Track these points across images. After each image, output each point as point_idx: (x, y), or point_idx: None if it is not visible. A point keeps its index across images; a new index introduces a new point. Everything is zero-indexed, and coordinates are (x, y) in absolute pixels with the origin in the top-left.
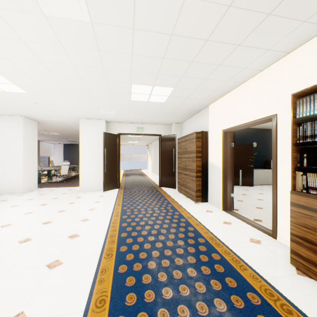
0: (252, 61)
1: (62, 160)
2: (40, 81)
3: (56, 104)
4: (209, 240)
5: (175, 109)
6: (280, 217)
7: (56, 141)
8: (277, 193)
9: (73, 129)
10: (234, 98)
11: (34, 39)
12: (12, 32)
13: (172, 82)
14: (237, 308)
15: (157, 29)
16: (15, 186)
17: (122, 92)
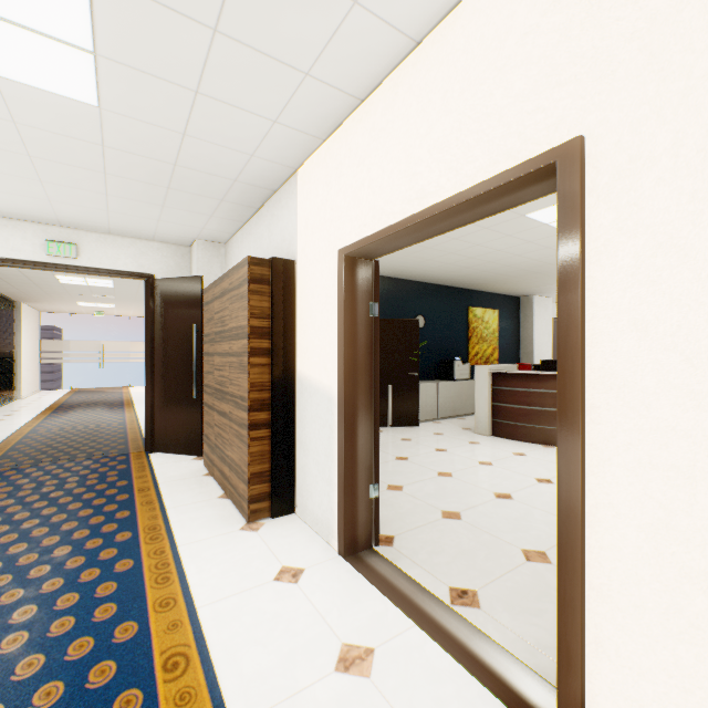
0: None
1: None
2: None
3: None
4: None
5: (171, 164)
6: (604, 665)
7: None
8: (584, 537)
9: None
10: (381, 120)
11: None
12: None
13: None
14: None
15: None
16: None
17: None
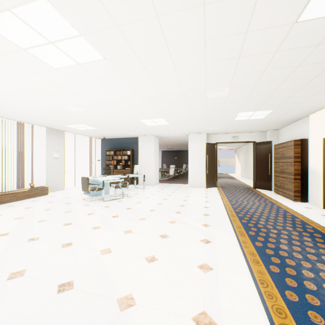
0: None
1: (160, 164)
2: (181, 118)
3: (179, 128)
4: (304, 220)
5: (271, 121)
6: None
7: None
8: None
9: (177, 140)
10: None
11: (194, 105)
12: (186, 105)
13: (271, 108)
14: (318, 241)
15: (265, 91)
16: (149, 181)
17: (229, 117)
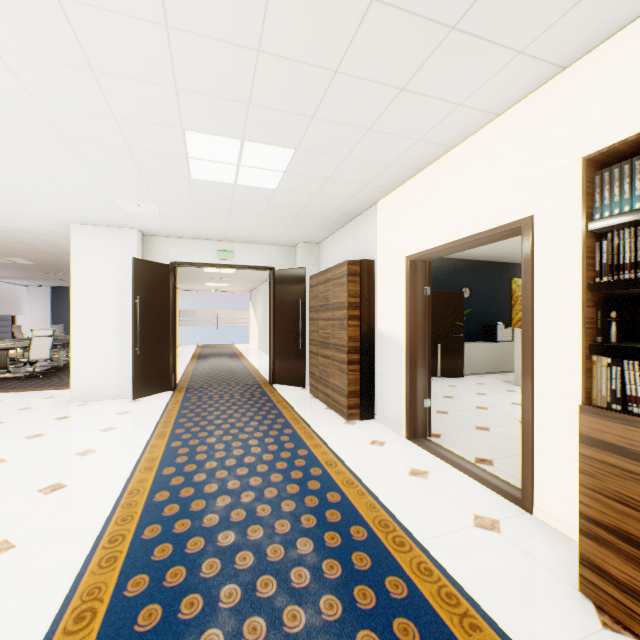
0: (480, 86)
1: (47, 325)
2: None
3: None
4: (379, 532)
5: (301, 207)
6: (542, 462)
7: (31, 281)
8: (533, 404)
9: (62, 251)
10: (432, 184)
11: None
12: None
13: (290, 134)
14: None
15: None
16: None
17: (165, 154)
